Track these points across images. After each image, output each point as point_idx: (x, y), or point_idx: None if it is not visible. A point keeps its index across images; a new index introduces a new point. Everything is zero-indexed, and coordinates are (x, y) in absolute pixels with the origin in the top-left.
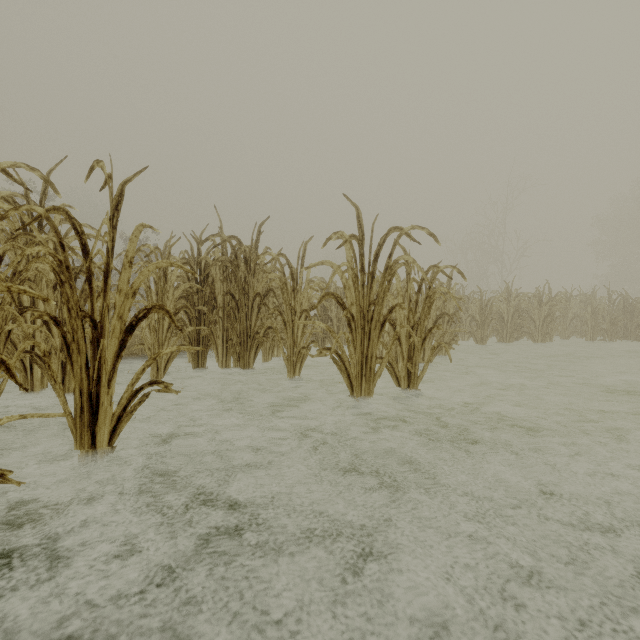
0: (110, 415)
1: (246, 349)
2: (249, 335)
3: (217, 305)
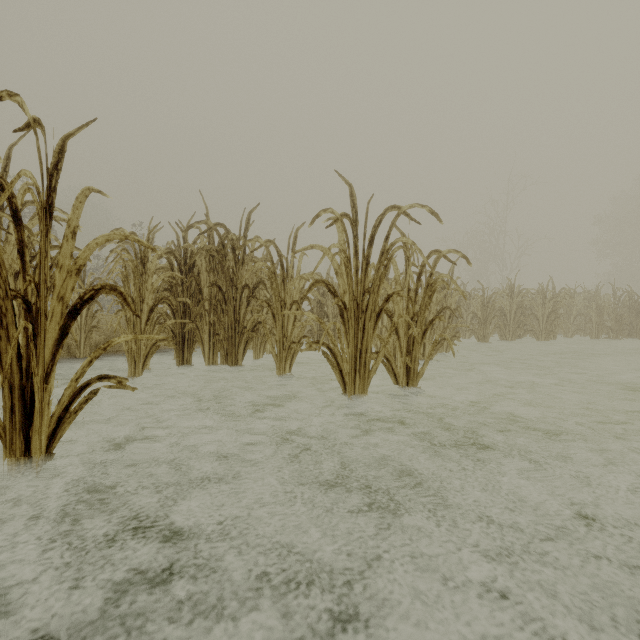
0: (48, 416)
1: (234, 345)
2: (237, 330)
3: (203, 298)
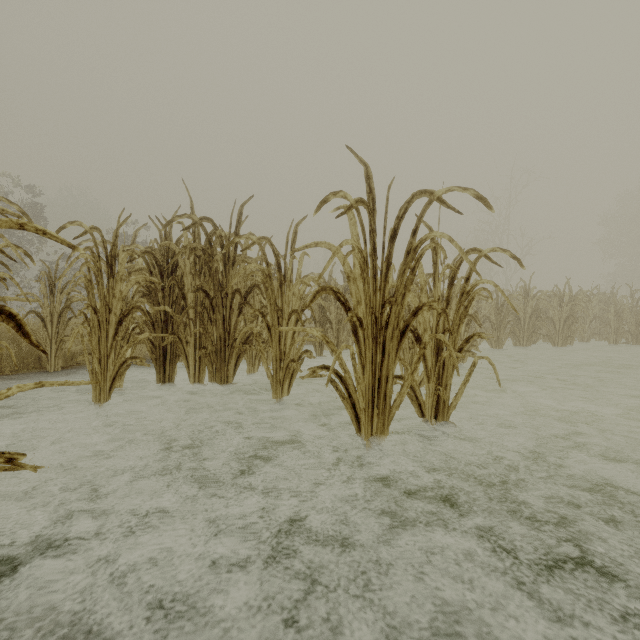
0: None
1: (224, 359)
2: (227, 342)
3: (187, 305)
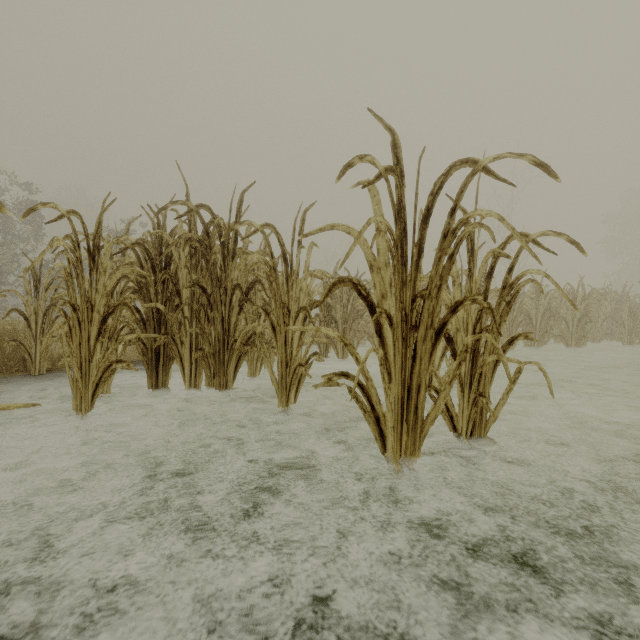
0: None
1: (222, 362)
2: (227, 343)
3: (182, 302)
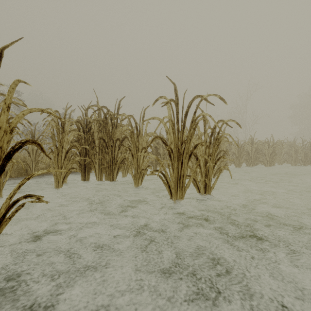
0: None
1: (112, 170)
2: (113, 162)
3: (95, 145)
